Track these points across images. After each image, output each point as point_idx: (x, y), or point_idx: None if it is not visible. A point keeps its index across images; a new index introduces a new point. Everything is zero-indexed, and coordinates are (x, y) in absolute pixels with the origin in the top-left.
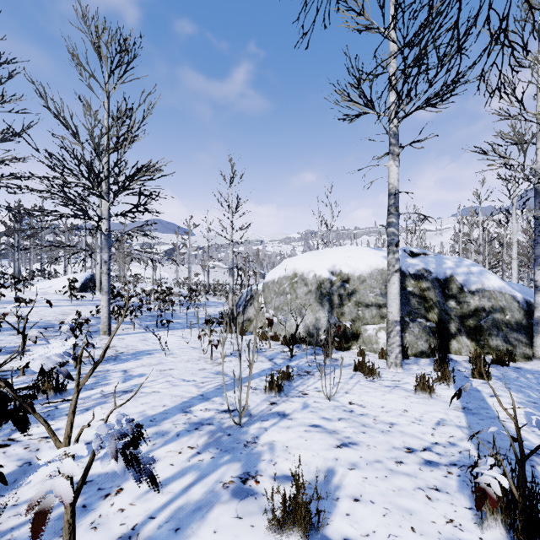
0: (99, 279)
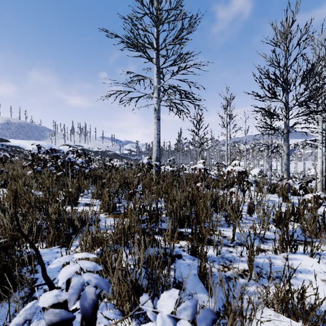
0: (265, 171)
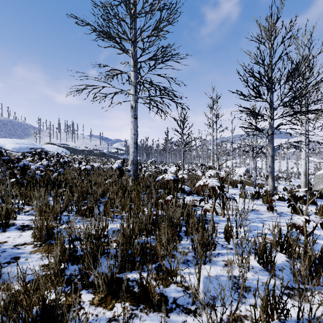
0: (251, 170)
